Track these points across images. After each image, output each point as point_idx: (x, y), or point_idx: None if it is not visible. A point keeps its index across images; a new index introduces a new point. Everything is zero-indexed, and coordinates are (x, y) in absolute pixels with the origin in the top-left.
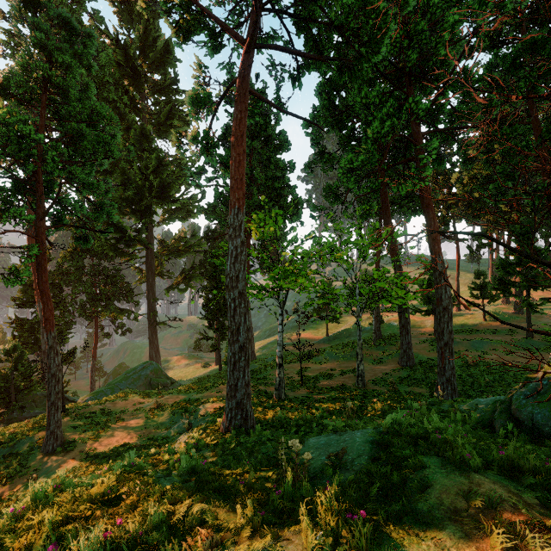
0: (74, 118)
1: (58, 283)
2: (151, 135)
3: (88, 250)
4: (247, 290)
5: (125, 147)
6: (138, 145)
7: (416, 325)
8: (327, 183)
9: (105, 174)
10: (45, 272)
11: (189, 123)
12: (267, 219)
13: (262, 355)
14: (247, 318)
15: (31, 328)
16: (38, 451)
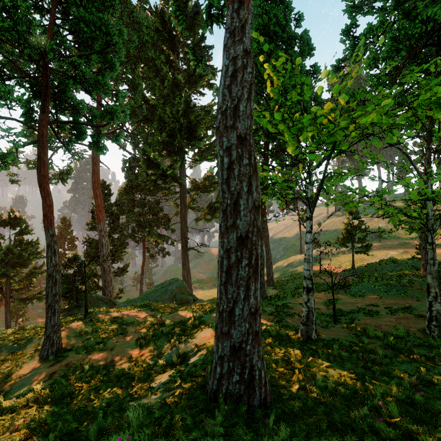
0: (75, 6)
1: (116, 212)
2: (182, 84)
3: (136, 187)
4: (258, 165)
5: (160, 96)
6: (171, 95)
7: None
8: (372, 54)
9: (147, 122)
10: (44, 166)
11: (215, 75)
12: (288, 94)
13: (280, 282)
14: (254, 185)
15: (97, 246)
16: (38, 354)
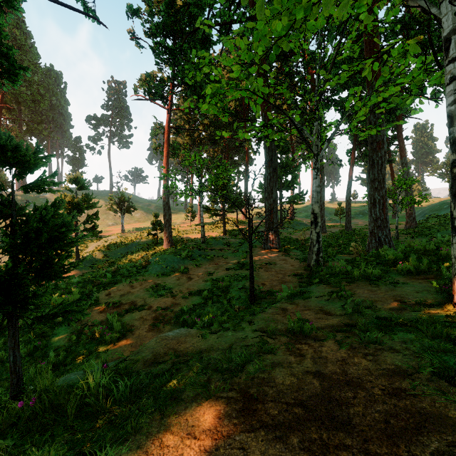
0: None
1: None
2: None
3: None
4: None
5: None
6: None
7: (187, 233)
8: None
9: None
10: None
11: None
12: None
13: None
14: None
15: None
16: None
